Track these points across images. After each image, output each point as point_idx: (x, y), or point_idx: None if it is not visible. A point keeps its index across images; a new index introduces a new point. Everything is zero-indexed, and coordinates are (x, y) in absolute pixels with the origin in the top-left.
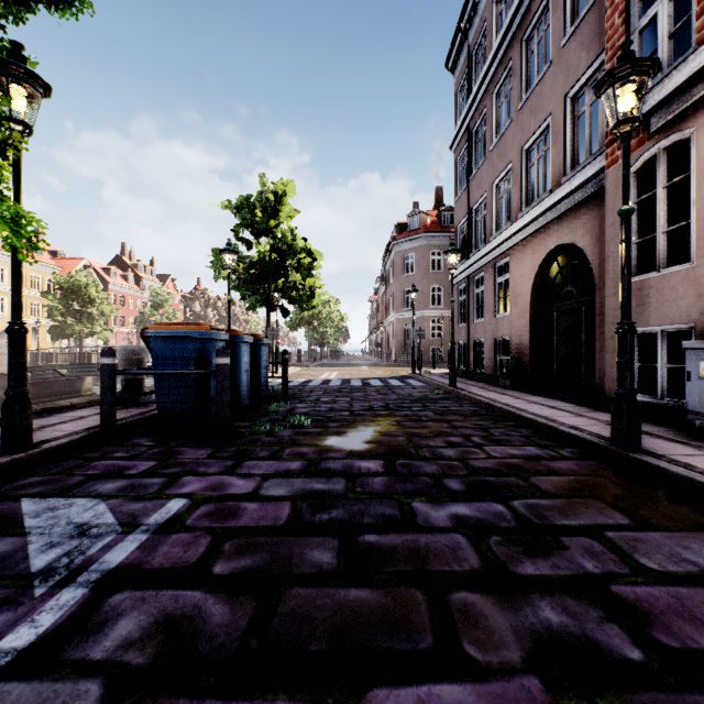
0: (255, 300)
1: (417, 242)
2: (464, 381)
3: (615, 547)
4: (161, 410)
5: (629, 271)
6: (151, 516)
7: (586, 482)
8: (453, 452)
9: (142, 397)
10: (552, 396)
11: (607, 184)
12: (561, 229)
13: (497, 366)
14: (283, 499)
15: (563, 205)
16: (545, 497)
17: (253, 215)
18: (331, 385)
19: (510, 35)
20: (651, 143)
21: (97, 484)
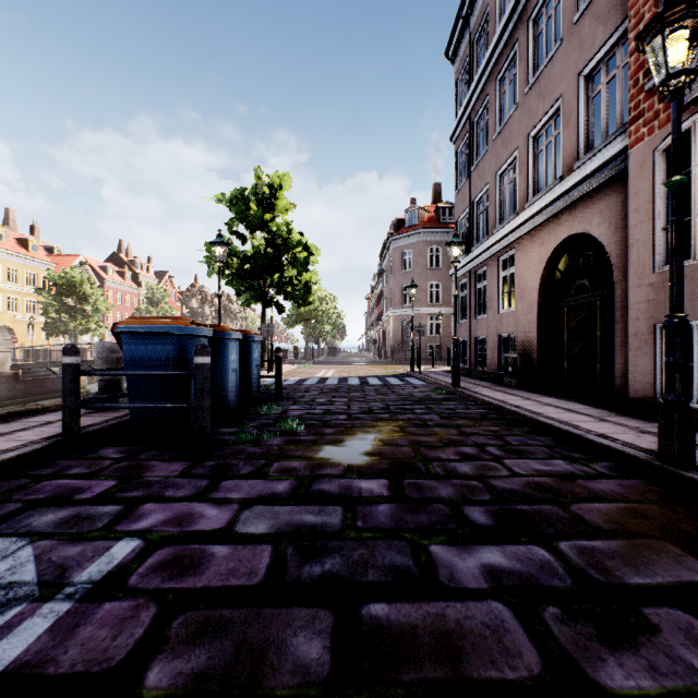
0: (250, 296)
1: (415, 238)
2: (467, 379)
3: None
4: (133, 416)
5: (681, 253)
6: (85, 569)
7: (642, 512)
8: (469, 468)
9: (121, 399)
10: (564, 397)
11: (630, 165)
12: (573, 218)
13: (501, 364)
14: (263, 540)
15: (576, 191)
16: (597, 536)
17: (247, 208)
18: (328, 384)
19: (516, 16)
20: (685, 116)
21: (34, 515)
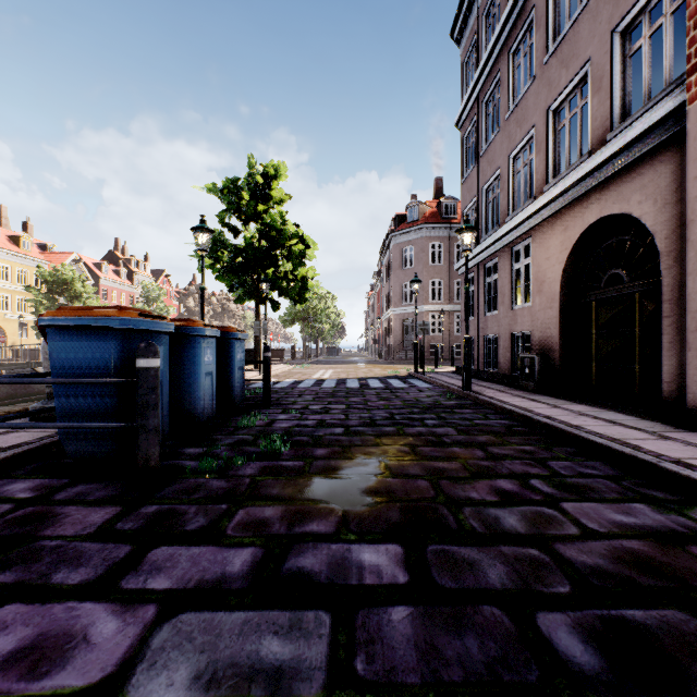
0: (243, 293)
1: (416, 234)
2: (476, 381)
3: None
4: (62, 436)
5: None
6: None
7: None
8: (518, 519)
9: None
10: (596, 404)
11: (690, 123)
12: (606, 197)
13: (514, 365)
14: None
15: (611, 166)
16: None
17: (239, 197)
18: (324, 387)
19: None
20: None
21: None
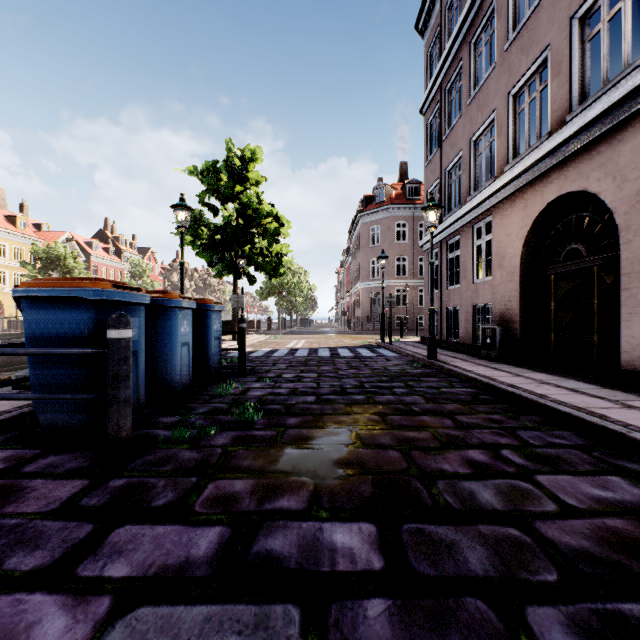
0: (222, 268)
1: (383, 214)
2: (440, 351)
3: None
4: (36, 407)
5: None
6: None
7: None
8: (493, 494)
9: None
10: (556, 372)
11: None
12: (565, 175)
13: (476, 335)
14: None
15: (570, 145)
16: None
17: (218, 179)
18: (297, 356)
19: None
20: None
21: None
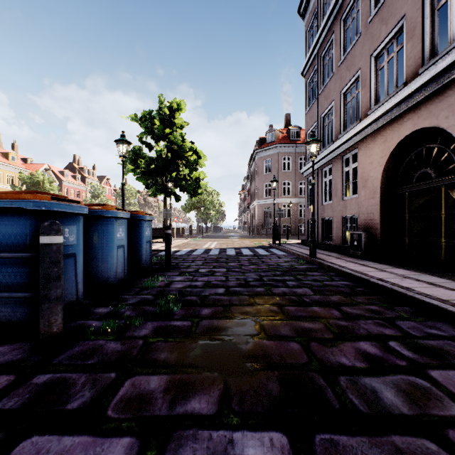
0: (156, 189)
1: (273, 150)
2: (318, 250)
3: None
4: None
5: None
6: None
7: None
8: (395, 393)
9: None
10: (412, 268)
11: None
12: (418, 115)
13: (345, 239)
14: None
15: (423, 91)
16: None
17: (152, 123)
18: (211, 254)
19: None
20: None
21: None
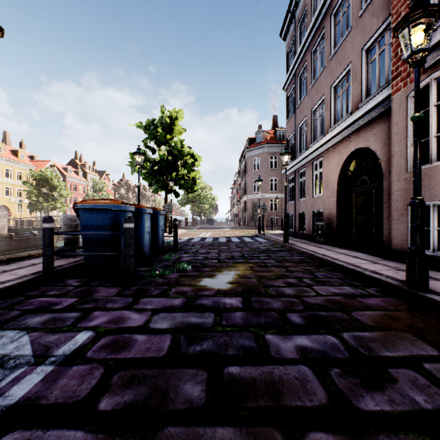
0: (158, 187)
1: (261, 150)
2: (293, 238)
3: (436, 379)
4: (86, 260)
5: (420, 160)
6: (60, 348)
7: (394, 316)
8: (292, 291)
9: (78, 250)
10: (353, 249)
11: (393, 105)
12: (359, 138)
13: (314, 229)
14: (166, 332)
15: (360, 121)
16: (366, 330)
17: (156, 131)
18: (206, 241)
19: (323, 12)
20: (426, 75)
21: (28, 318)
